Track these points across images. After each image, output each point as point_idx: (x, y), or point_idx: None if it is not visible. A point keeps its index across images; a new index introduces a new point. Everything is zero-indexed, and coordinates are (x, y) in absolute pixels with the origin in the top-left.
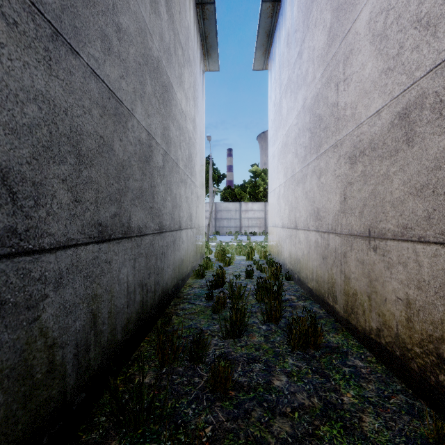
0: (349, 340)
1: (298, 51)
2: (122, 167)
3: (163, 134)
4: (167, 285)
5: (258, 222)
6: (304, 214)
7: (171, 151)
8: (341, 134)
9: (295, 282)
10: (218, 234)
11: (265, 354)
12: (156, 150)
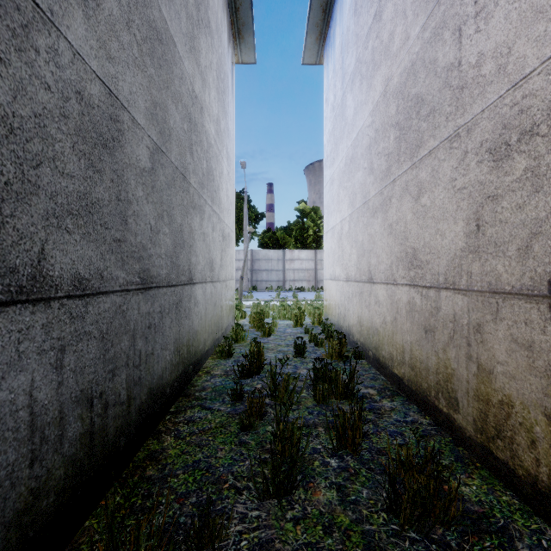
0: (497, 492)
1: (375, 12)
2: (5, 129)
3: (152, 113)
4: (161, 380)
5: (306, 274)
6: (387, 259)
7: (171, 151)
8: (470, 113)
9: (368, 363)
10: (255, 290)
11: (345, 544)
12: (132, 134)
